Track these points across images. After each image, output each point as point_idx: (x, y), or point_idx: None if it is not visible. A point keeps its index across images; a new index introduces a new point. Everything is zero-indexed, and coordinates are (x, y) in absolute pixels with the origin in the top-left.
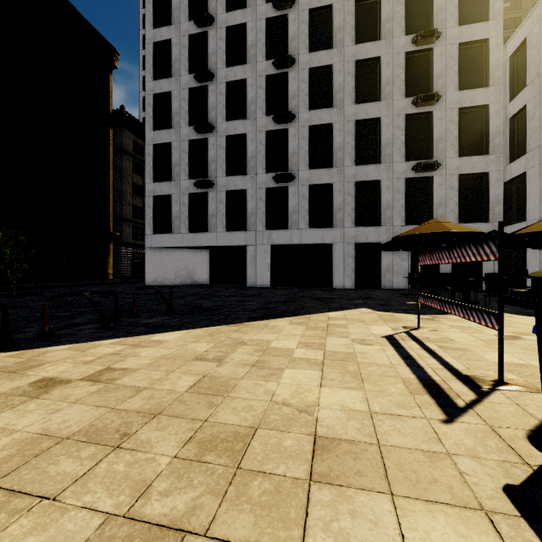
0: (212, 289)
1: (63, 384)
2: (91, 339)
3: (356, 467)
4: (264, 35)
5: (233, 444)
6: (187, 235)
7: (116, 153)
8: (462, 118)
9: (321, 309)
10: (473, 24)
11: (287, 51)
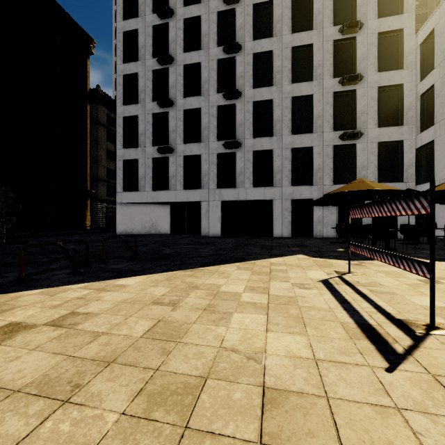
0: (172, 237)
1: (27, 330)
2: (61, 283)
3: (307, 426)
4: (216, 25)
5: (182, 397)
6: (151, 192)
7: (93, 125)
8: (381, 95)
9: (264, 255)
10: (390, 16)
11: (235, 39)
